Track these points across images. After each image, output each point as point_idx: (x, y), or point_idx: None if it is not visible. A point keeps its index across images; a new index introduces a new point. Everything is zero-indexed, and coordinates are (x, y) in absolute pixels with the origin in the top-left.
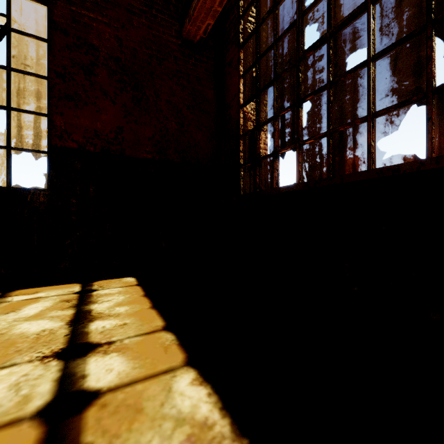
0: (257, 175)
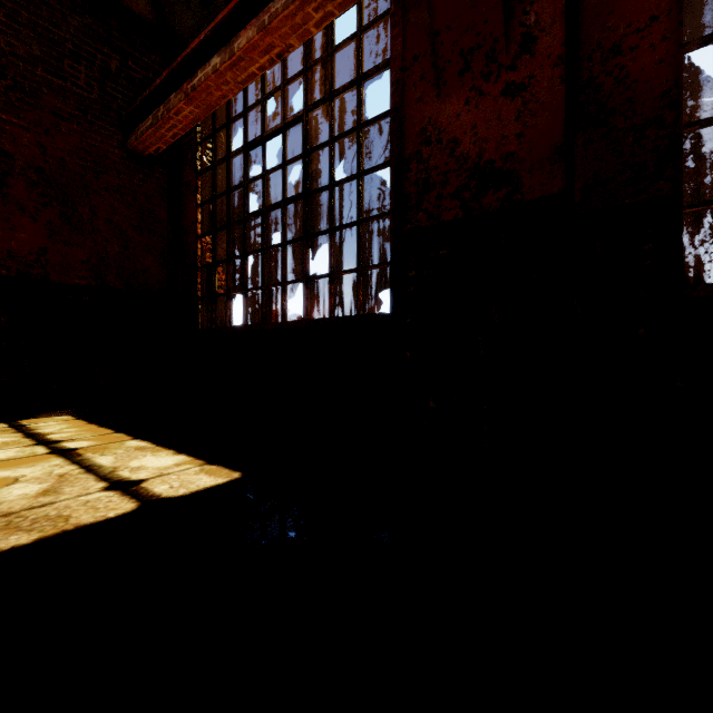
0: (213, 311)
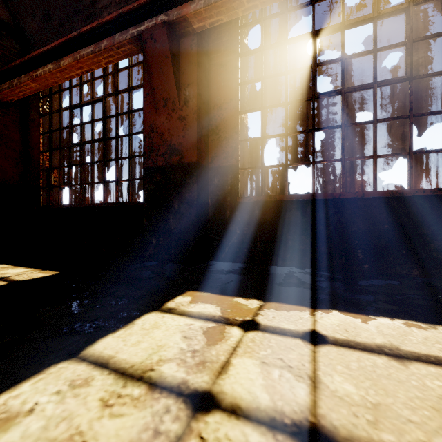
0: (51, 195)
